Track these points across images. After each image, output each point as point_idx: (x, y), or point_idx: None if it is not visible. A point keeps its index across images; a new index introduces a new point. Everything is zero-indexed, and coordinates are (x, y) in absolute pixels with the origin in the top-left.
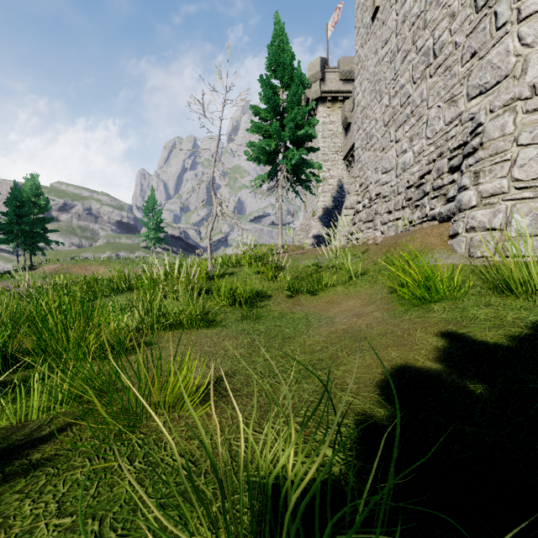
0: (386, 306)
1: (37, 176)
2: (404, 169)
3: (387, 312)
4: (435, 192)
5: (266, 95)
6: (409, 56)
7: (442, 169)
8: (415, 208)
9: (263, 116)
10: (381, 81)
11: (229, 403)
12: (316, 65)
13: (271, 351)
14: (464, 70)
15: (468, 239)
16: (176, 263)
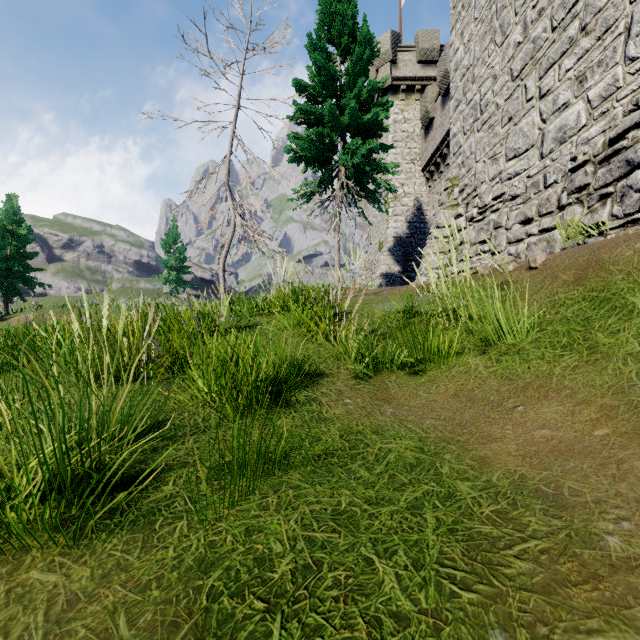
0: None
1: (15, 197)
2: (563, 138)
3: None
4: None
5: (316, 62)
6: None
7: None
8: (600, 202)
9: (312, 96)
10: (505, 9)
11: None
12: (385, 41)
13: None
14: None
15: None
16: (106, 304)
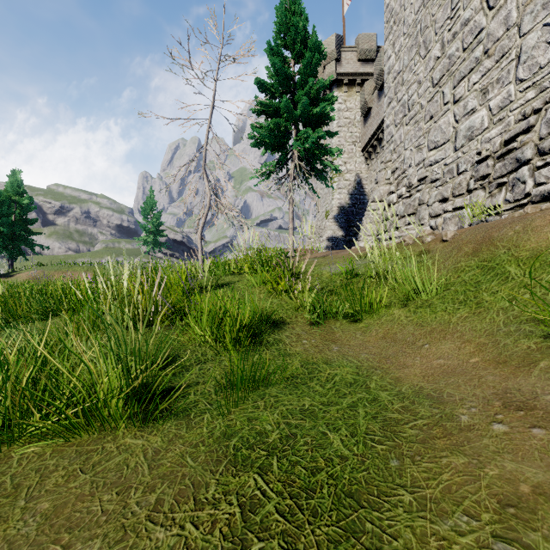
0: None
1: (19, 172)
2: (471, 137)
3: None
4: (547, 157)
5: (274, 65)
6: None
7: None
8: (497, 189)
9: (271, 92)
10: (427, 29)
11: None
12: (331, 43)
13: None
14: None
15: None
16: (126, 270)
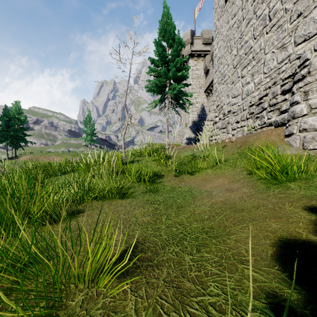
0: (249, 184)
1: (19, 102)
2: (248, 94)
3: (252, 188)
4: (271, 108)
5: (158, 51)
6: (251, 22)
7: (276, 92)
8: (256, 119)
9: (156, 64)
10: (231, 40)
11: (143, 275)
12: (188, 34)
13: (170, 219)
14: (292, 26)
15: (302, 137)
16: (101, 154)
